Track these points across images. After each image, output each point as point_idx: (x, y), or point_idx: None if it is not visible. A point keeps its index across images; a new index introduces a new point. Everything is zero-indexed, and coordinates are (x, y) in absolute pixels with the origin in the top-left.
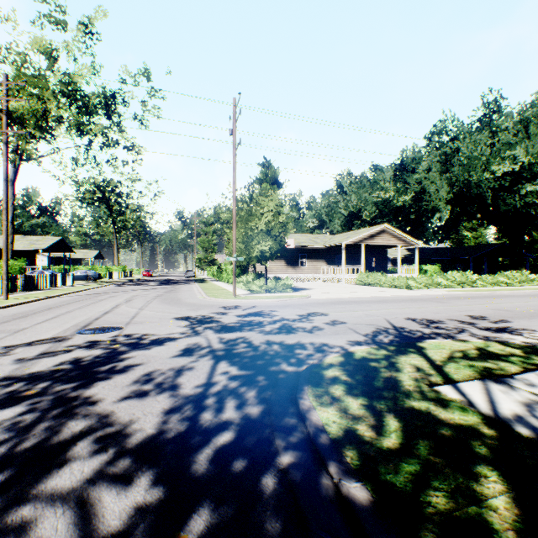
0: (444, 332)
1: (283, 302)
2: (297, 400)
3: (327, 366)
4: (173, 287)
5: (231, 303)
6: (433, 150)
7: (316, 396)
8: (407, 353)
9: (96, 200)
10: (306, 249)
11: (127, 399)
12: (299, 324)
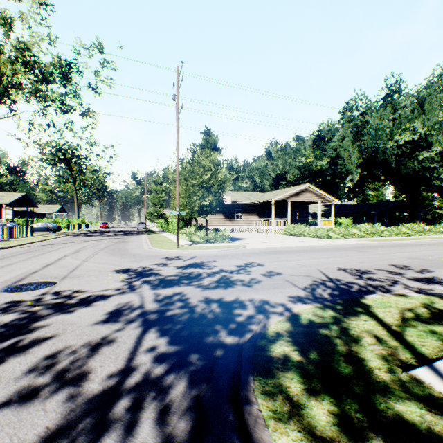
0: (378, 284)
1: (222, 252)
2: (240, 403)
3: (273, 336)
4: (124, 237)
5: (173, 254)
6: (346, 122)
7: (266, 396)
8: (355, 314)
9: (57, 161)
10: (241, 204)
11: (1, 408)
12: (237, 276)
